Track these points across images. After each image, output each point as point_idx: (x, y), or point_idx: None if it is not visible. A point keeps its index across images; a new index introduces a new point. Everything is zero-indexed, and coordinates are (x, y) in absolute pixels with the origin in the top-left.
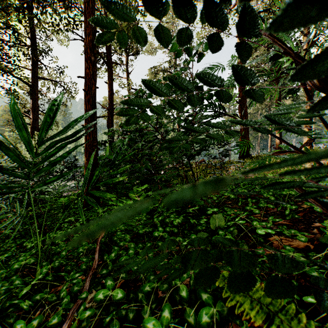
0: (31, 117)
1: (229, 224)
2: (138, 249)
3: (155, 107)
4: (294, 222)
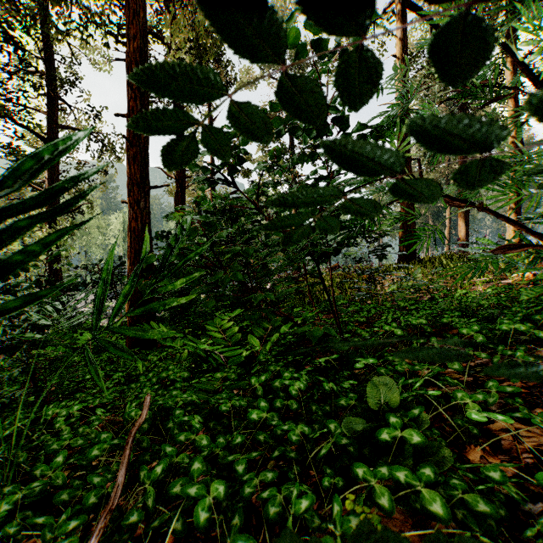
0: None
1: (405, 396)
2: (217, 449)
3: (242, 107)
4: (529, 386)
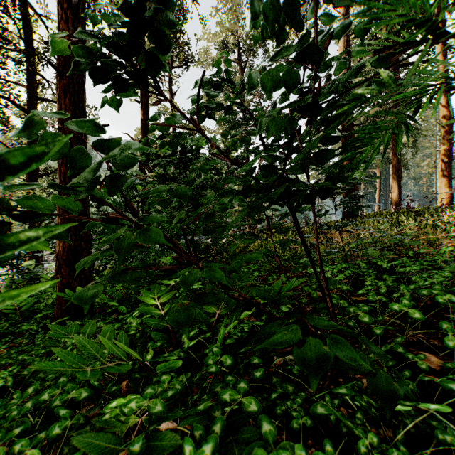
0: None
1: None
2: None
3: None
4: None
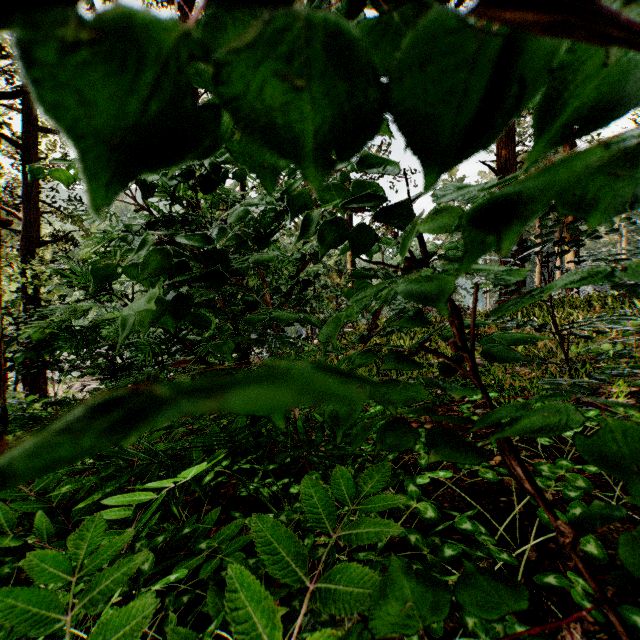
0: (23, 215)
1: None
2: None
3: None
4: None
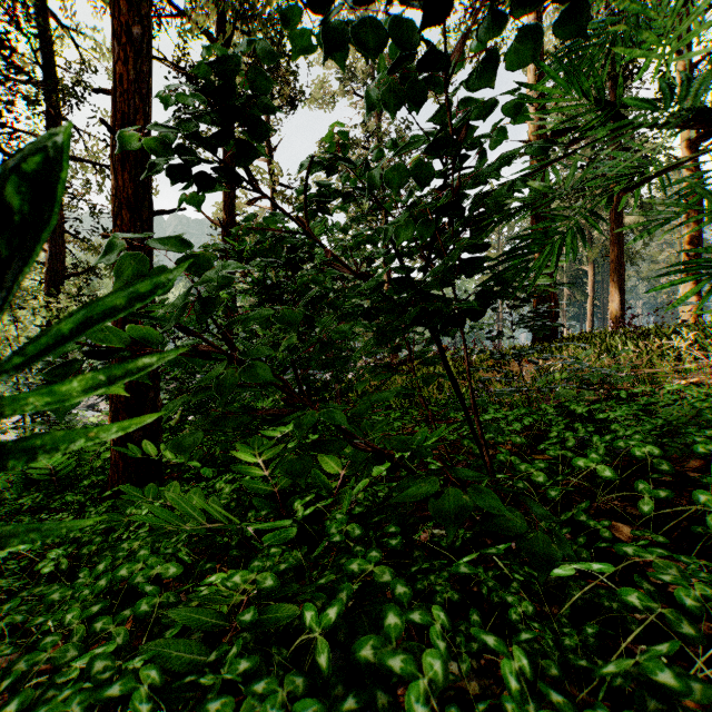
0: (48, 247)
1: None
2: None
3: None
4: None
